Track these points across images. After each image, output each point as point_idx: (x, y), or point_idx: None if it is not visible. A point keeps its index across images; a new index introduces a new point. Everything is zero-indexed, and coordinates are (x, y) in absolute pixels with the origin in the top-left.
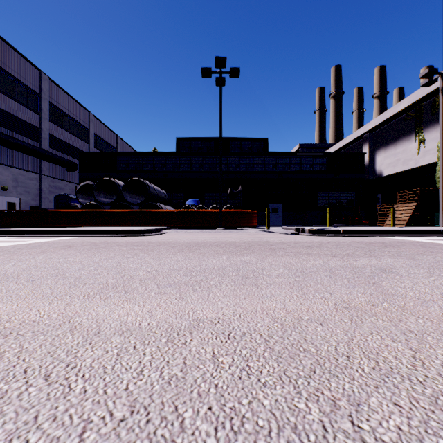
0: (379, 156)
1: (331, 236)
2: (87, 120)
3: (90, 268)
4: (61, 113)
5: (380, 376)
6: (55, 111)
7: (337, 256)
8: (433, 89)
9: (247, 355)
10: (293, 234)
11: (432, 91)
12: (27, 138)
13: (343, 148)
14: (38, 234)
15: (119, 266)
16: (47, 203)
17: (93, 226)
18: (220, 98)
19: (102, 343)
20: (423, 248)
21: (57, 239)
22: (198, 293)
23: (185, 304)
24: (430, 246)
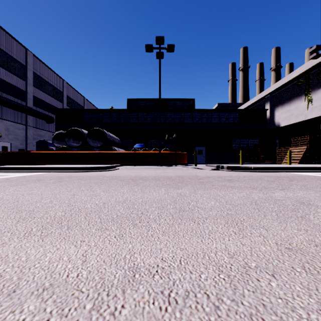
0: (277, 112)
1: (245, 171)
2: (61, 85)
3: (46, 200)
4: (42, 80)
5: None
6: (37, 78)
7: (256, 189)
8: (319, 61)
9: None
10: (214, 170)
11: (318, 62)
12: (16, 99)
13: (250, 106)
14: (20, 170)
15: (72, 198)
16: (31, 146)
17: (64, 164)
18: (159, 68)
19: (9, 313)
20: None
21: (33, 174)
22: (137, 229)
23: (123, 244)
24: None
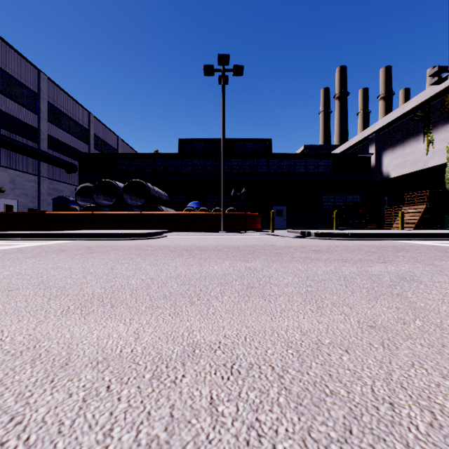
0: (386, 158)
1: (339, 239)
2: (87, 120)
3: (78, 275)
4: (61, 114)
5: (444, 440)
6: (54, 111)
7: (349, 261)
8: (443, 88)
9: (256, 401)
10: (298, 237)
11: (441, 90)
12: (25, 139)
13: (349, 149)
14: (33, 237)
15: (111, 273)
16: (46, 205)
17: (91, 229)
18: (223, 97)
19: (67, 381)
20: (439, 252)
21: (52, 243)
22: (196, 307)
23: (179, 322)
24: (446, 251)
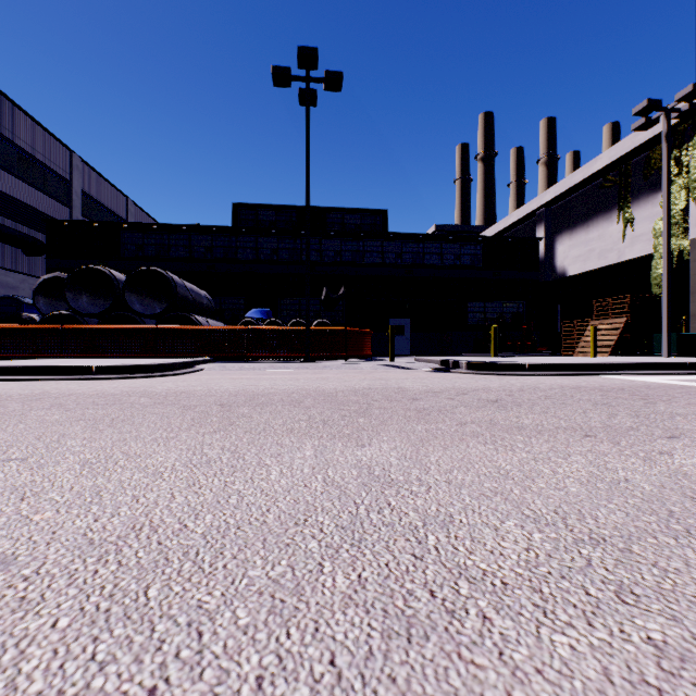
0: (561, 245)
1: (511, 375)
2: (67, 165)
3: None
4: (13, 148)
5: None
6: None
7: (596, 435)
8: (649, 138)
9: None
10: (438, 370)
11: (647, 140)
12: None
13: (505, 232)
14: None
15: None
16: None
17: (59, 357)
18: (307, 126)
19: None
20: None
21: None
22: None
23: None
24: None
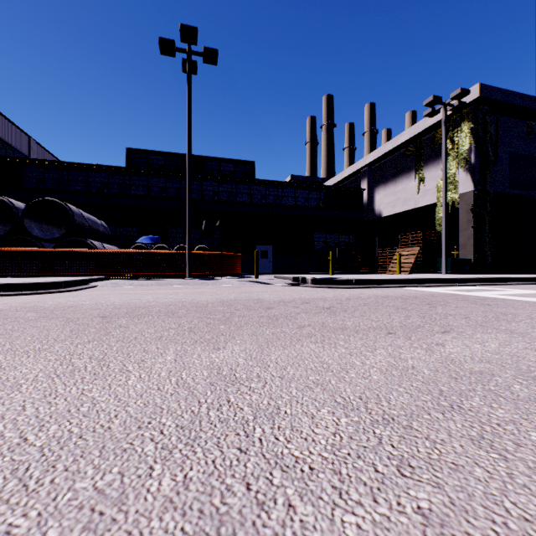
0: (378, 194)
1: (343, 288)
2: None
3: None
4: None
5: None
6: None
7: (395, 333)
8: (434, 122)
9: None
10: (291, 285)
11: (433, 124)
12: None
13: (340, 183)
14: None
15: None
16: None
17: None
18: (189, 89)
19: None
20: (478, 305)
21: None
22: None
23: None
24: (480, 302)
